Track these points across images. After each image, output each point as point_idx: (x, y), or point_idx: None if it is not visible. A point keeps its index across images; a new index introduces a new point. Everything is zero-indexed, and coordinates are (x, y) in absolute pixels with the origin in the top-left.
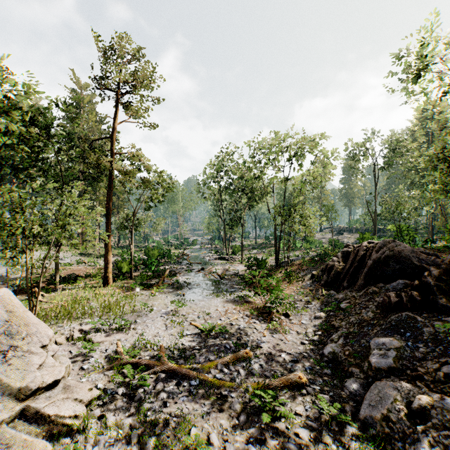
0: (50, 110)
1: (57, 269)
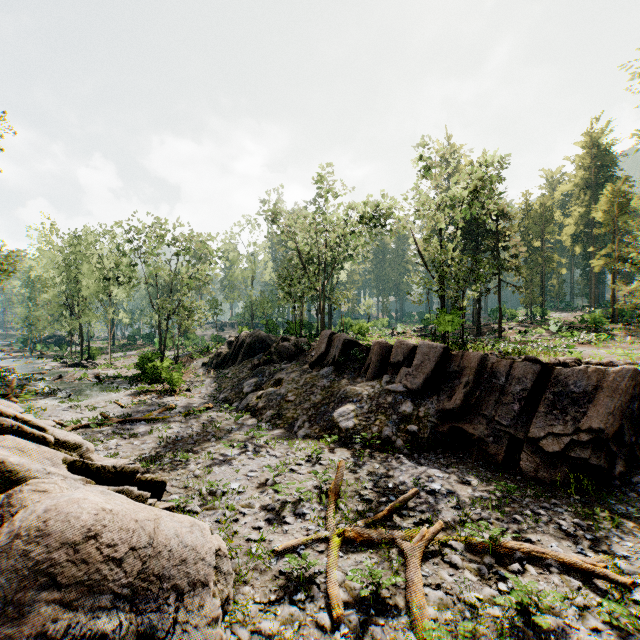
0: None
1: None
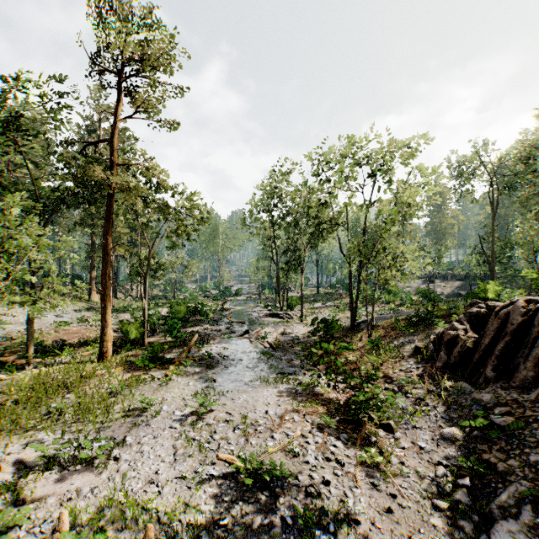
0: (6, 91)
1: (30, 336)
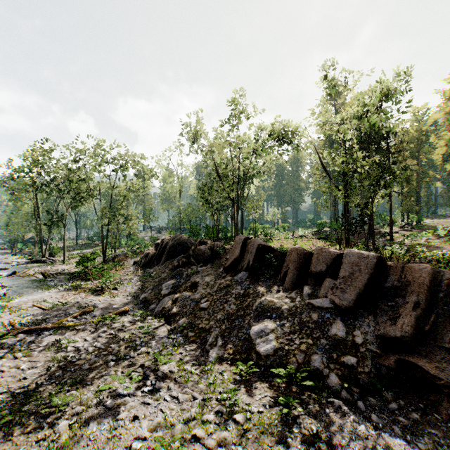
0: None
1: None
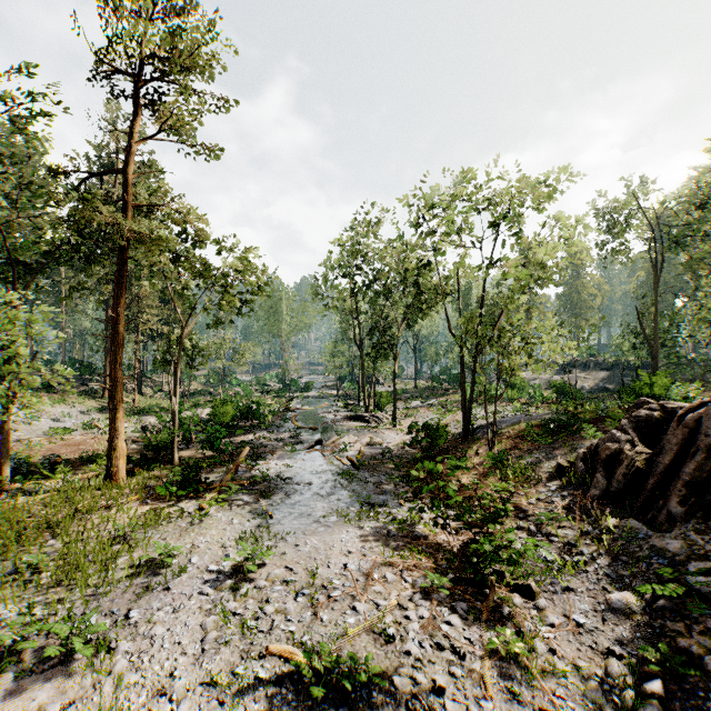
0: None
1: (6, 451)
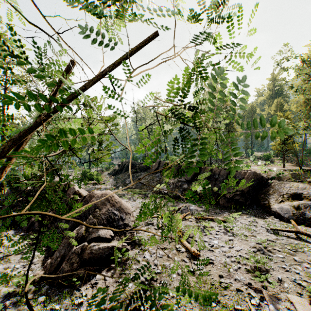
0: None
1: None
